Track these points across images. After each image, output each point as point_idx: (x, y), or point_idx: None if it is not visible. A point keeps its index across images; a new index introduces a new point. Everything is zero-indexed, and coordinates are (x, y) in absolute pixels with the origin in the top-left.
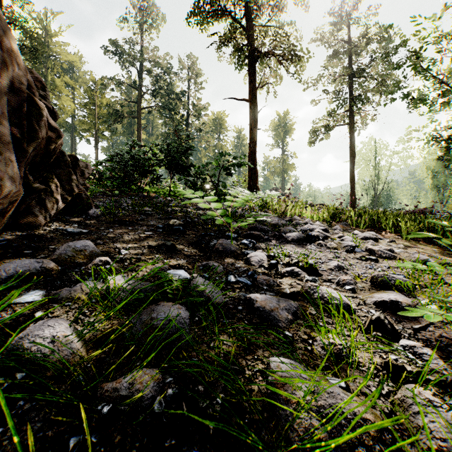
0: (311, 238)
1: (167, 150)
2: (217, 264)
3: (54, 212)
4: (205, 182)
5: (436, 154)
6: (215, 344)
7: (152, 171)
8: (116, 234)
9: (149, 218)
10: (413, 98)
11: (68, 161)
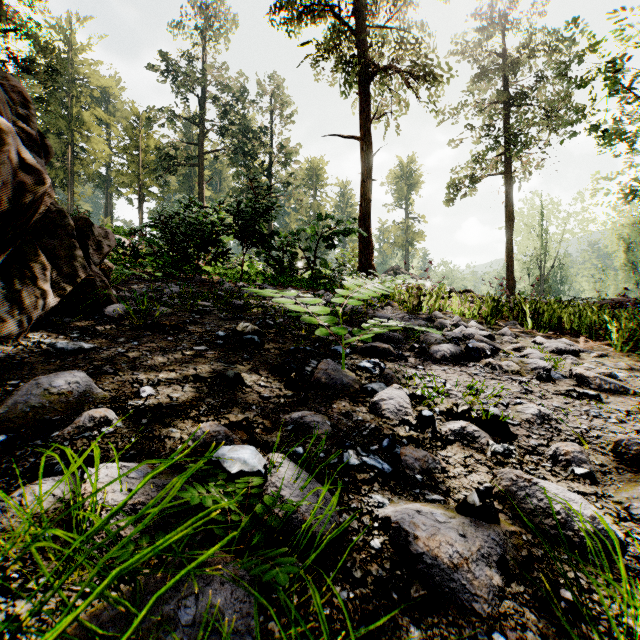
0: (472, 353)
1: (237, 211)
2: (319, 418)
3: (39, 312)
4: (295, 259)
5: (631, 216)
6: None
7: (214, 242)
8: (142, 352)
9: (205, 319)
10: (604, 133)
11: (71, 226)
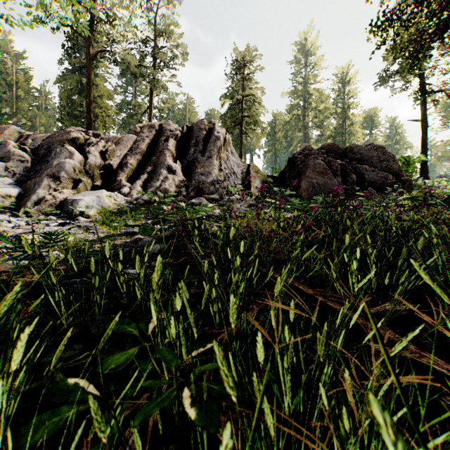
0: None
1: None
2: None
3: None
4: None
5: None
6: None
7: None
8: None
9: None
10: None
11: None
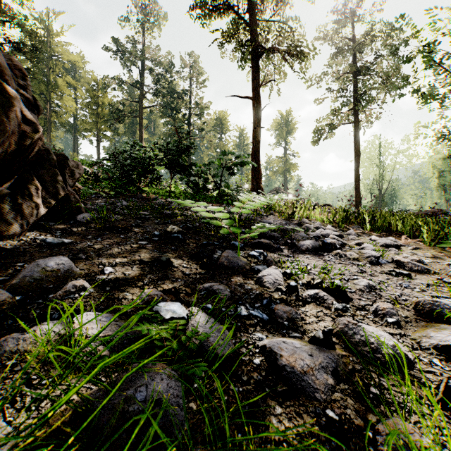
0: (327, 246)
1: (166, 149)
2: (222, 287)
3: (34, 218)
4: (207, 182)
5: (442, 153)
6: (223, 443)
7: (151, 171)
8: (104, 245)
9: (145, 223)
10: (422, 95)
11: (54, 160)
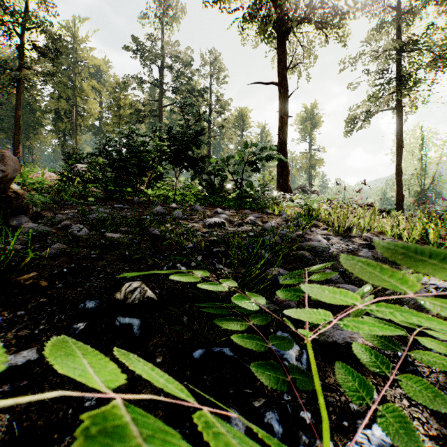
0: None
1: (169, 138)
2: None
3: None
4: (224, 181)
5: None
6: None
7: (148, 167)
8: None
9: (101, 260)
10: None
11: None
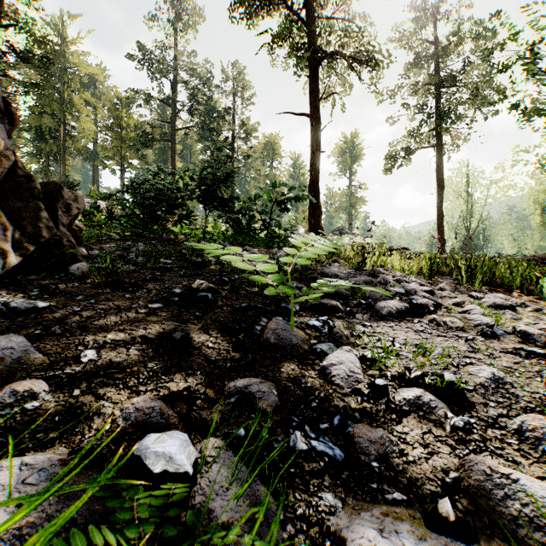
0: (416, 309)
1: (200, 177)
2: (265, 387)
3: None
4: (252, 220)
5: None
6: None
7: (179, 205)
8: (96, 310)
9: (165, 276)
10: (524, 109)
11: (38, 189)
